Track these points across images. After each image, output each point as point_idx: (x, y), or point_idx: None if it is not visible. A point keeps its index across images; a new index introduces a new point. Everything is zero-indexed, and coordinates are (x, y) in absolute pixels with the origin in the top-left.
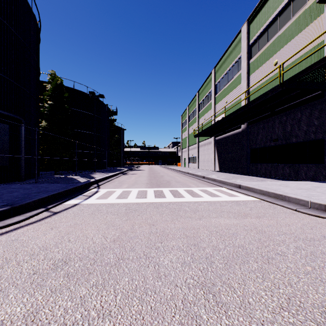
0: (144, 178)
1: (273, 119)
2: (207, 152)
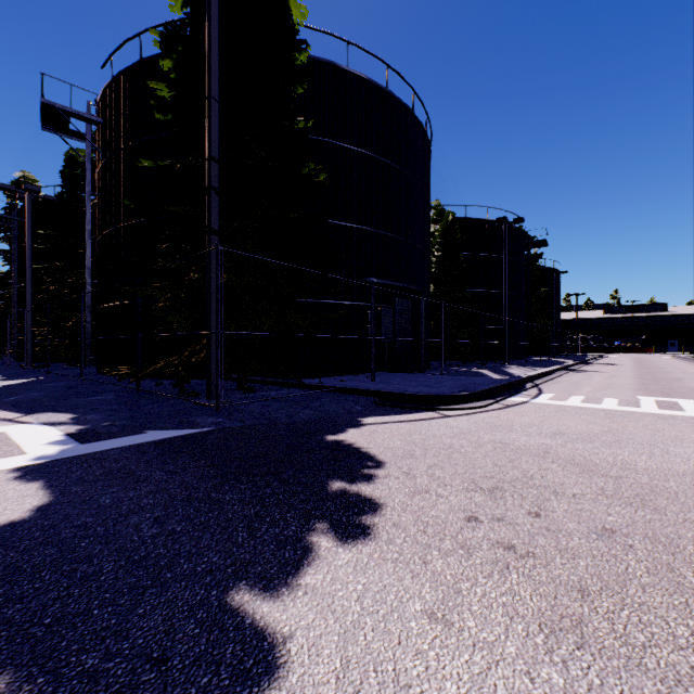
0: (627, 380)
1: None
2: None
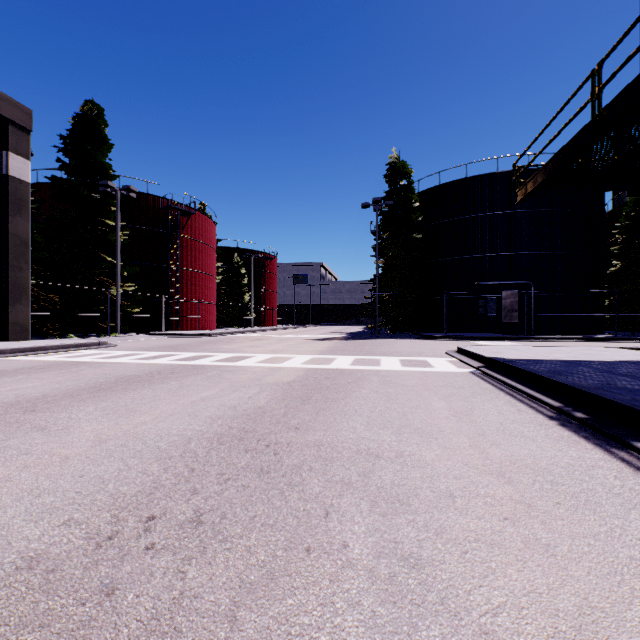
0: None
1: None
2: None
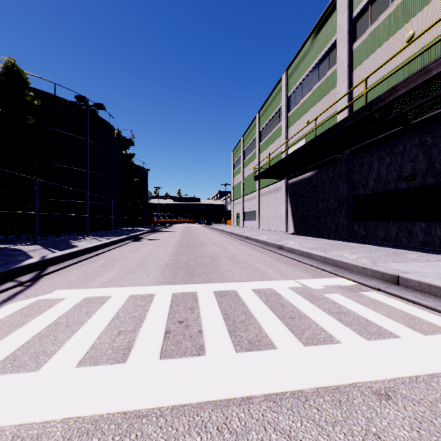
0: (168, 249)
1: (405, 141)
2: (273, 203)
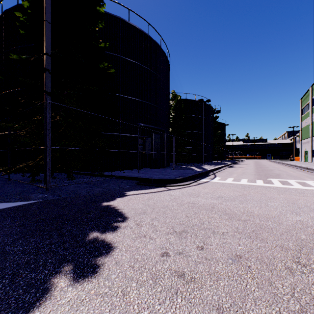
0: (251, 171)
1: None
2: None
